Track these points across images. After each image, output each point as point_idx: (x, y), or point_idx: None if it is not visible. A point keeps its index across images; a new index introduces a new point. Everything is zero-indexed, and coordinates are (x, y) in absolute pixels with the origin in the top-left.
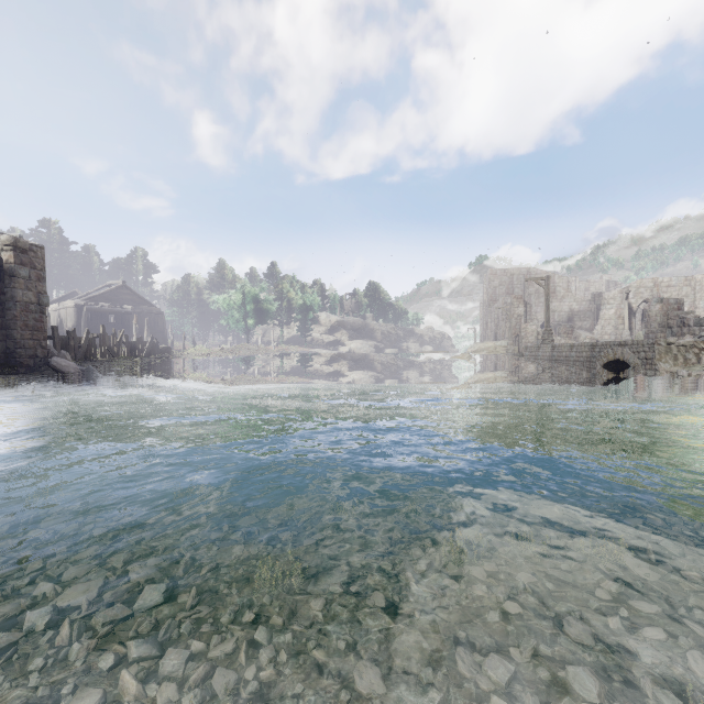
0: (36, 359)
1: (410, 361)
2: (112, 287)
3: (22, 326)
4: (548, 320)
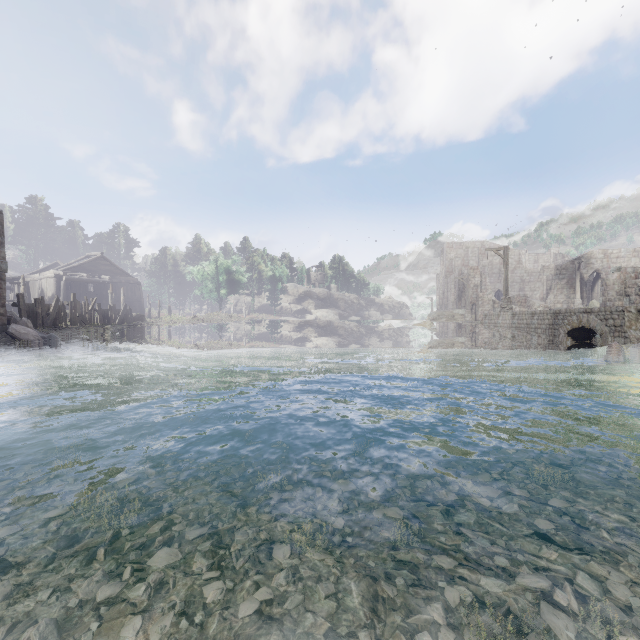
0: None
1: (373, 328)
2: (91, 258)
3: None
4: (507, 289)
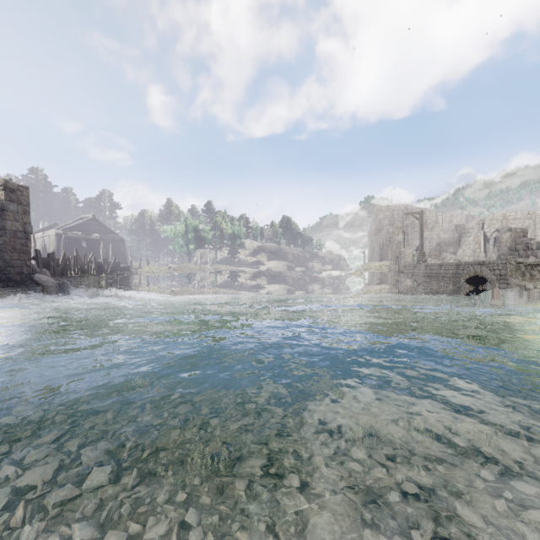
0: (22, 275)
1: (315, 277)
2: (85, 220)
3: (11, 249)
4: (422, 245)
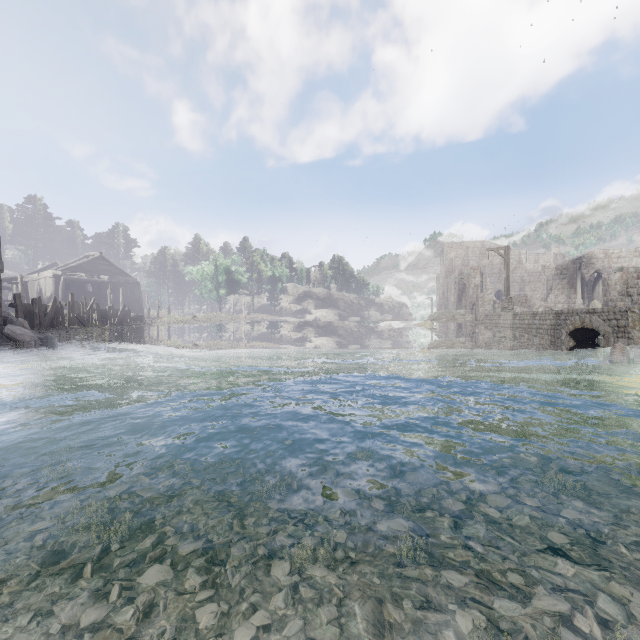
0: None
1: (373, 328)
2: (90, 258)
3: None
4: (508, 289)
